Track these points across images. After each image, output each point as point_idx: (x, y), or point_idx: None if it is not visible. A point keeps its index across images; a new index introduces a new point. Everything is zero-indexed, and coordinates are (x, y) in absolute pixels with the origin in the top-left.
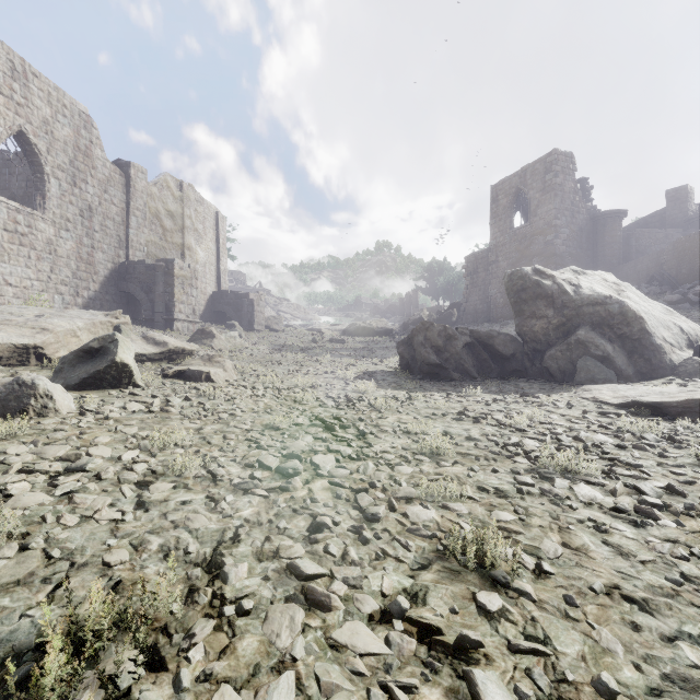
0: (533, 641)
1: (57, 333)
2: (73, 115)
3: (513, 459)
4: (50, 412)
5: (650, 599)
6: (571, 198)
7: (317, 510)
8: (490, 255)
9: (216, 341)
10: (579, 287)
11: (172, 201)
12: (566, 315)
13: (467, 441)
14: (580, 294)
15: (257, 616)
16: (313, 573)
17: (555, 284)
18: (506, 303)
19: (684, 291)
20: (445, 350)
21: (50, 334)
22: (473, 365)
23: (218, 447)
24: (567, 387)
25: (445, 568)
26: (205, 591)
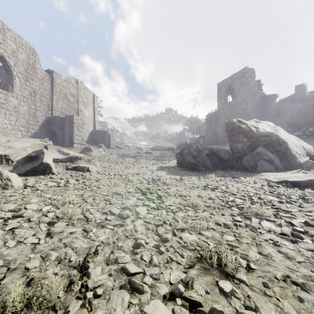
0: (249, 309)
1: (16, 149)
2: (26, 48)
3: (231, 209)
4: (9, 187)
5: (305, 283)
6: (253, 89)
7: (137, 236)
8: (217, 114)
9: (92, 153)
10: (258, 128)
11: (73, 89)
12: (252, 141)
13: (209, 199)
14: (258, 131)
15: (104, 297)
16: (134, 272)
17: (247, 127)
18: (224, 136)
19: (303, 130)
20: (197, 157)
21: (13, 149)
22: (210, 164)
23: (90, 204)
24: (253, 174)
25: (202, 267)
26: (77, 283)
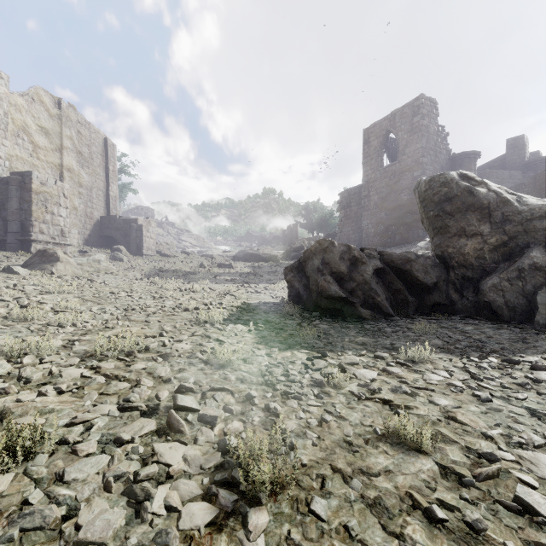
0: None
1: None
2: None
3: None
4: None
5: None
6: (435, 139)
7: None
8: (362, 190)
9: (59, 265)
10: (520, 196)
11: (47, 118)
12: (508, 232)
13: None
14: (526, 204)
15: None
16: None
17: (491, 192)
18: (377, 232)
19: None
20: (350, 278)
21: None
22: (385, 298)
23: None
24: (542, 336)
25: None
26: None
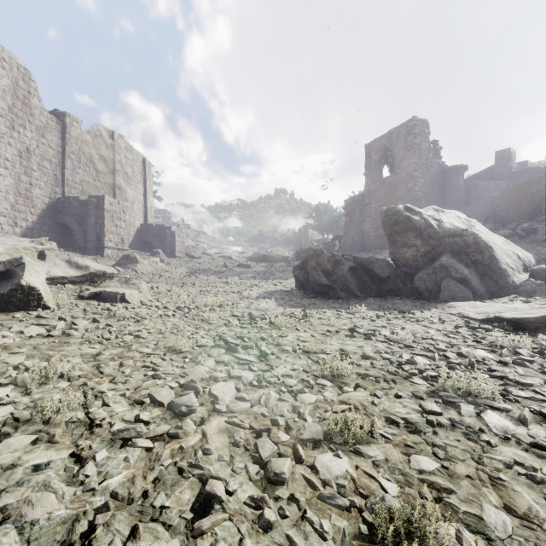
0: None
1: None
2: (12, 68)
3: (411, 381)
4: None
5: None
6: (426, 155)
7: (209, 467)
8: (364, 198)
9: (139, 266)
10: (441, 221)
11: (104, 148)
12: (431, 244)
13: (363, 359)
14: (442, 227)
15: None
16: None
17: (422, 219)
18: (377, 236)
19: (513, 227)
20: (333, 273)
21: None
22: (356, 286)
23: (110, 378)
24: (434, 304)
25: None
26: None
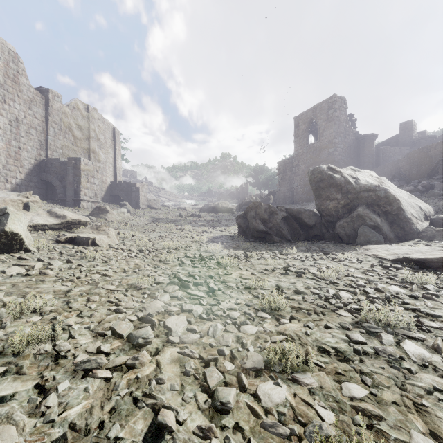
0: None
1: None
2: (3, 51)
3: (338, 313)
4: None
5: None
6: (344, 126)
7: (162, 396)
8: (294, 161)
9: (109, 215)
10: (357, 179)
11: (81, 119)
12: (349, 198)
13: (296, 294)
14: (359, 184)
15: None
16: None
17: (342, 177)
18: (304, 191)
19: (415, 184)
20: (269, 221)
21: None
22: (288, 232)
23: (77, 312)
24: (352, 247)
25: None
26: None
